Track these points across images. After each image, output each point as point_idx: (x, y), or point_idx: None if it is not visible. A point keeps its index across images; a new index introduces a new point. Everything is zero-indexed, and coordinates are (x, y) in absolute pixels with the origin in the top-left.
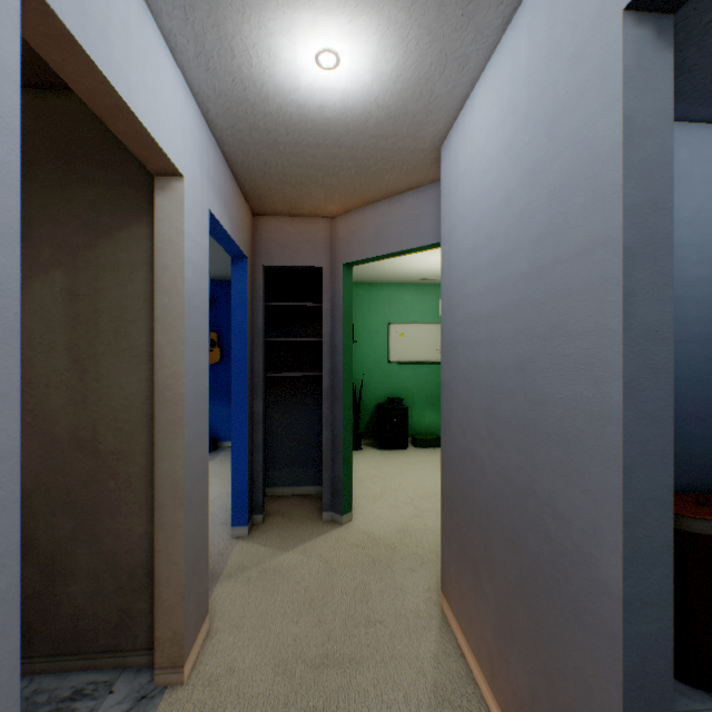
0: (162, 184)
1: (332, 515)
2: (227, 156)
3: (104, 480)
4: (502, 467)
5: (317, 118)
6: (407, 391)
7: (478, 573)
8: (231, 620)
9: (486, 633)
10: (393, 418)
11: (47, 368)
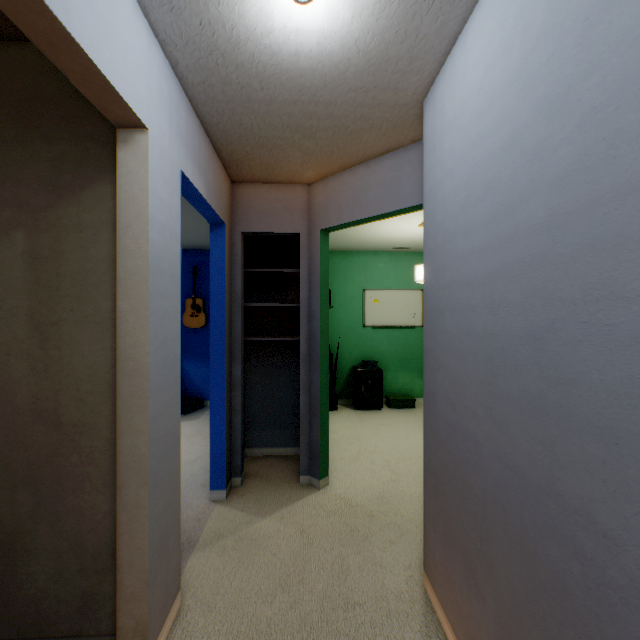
0: (125, 136)
1: (309, 479)
2: (201, 117)
3: (66, 454)
4: (506, 454)
5: (292, 68)
6: (381, 353)
7: (472, 567)
8: (204, 597)
9: (483, 639)
10: (368, 380)
11: (7, 336)
